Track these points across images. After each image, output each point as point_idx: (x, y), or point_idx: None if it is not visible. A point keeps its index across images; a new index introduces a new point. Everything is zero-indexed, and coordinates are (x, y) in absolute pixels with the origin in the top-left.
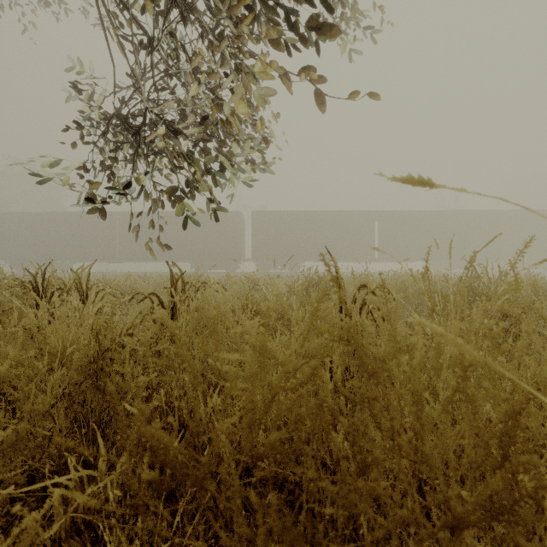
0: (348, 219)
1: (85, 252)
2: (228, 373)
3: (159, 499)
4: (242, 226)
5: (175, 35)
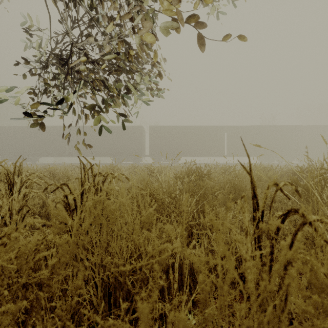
0: (208, 130)
1: (46, 151)
2: None
3: None
4: (143, 135)
5: None
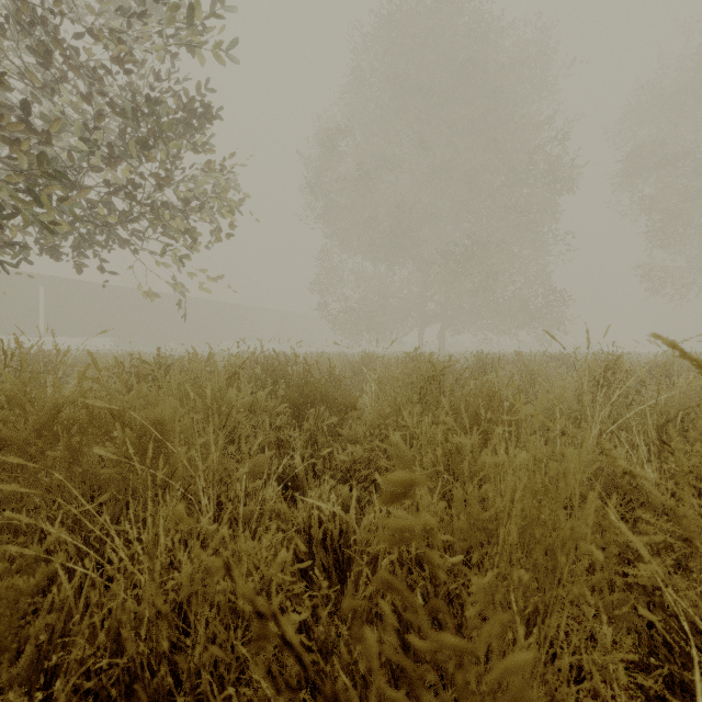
0: None
1: None
2: None
3: None
4: None
5: None
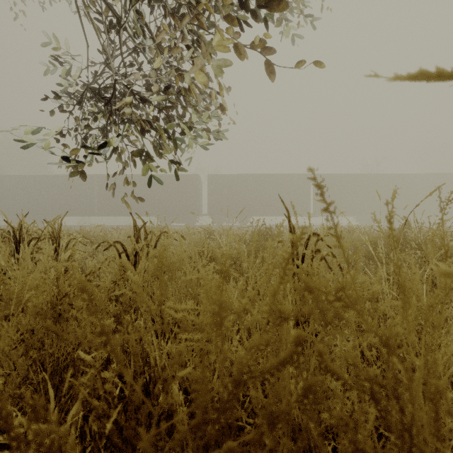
0: (288, 181)
1: (68, 208)
2: (183, 320)
3: (113, 447)
4: (200, 187)
5: (140, 13)
